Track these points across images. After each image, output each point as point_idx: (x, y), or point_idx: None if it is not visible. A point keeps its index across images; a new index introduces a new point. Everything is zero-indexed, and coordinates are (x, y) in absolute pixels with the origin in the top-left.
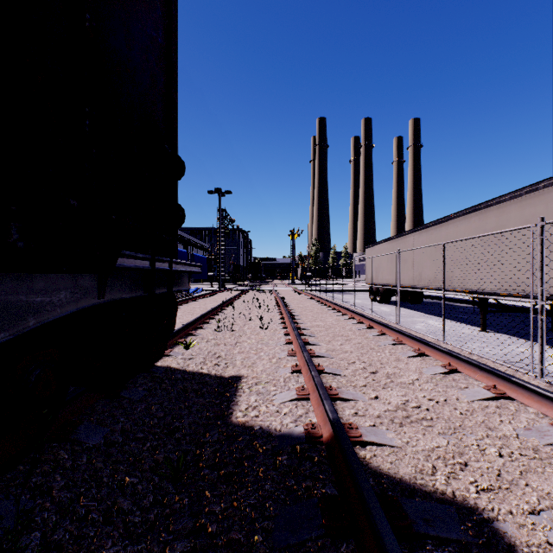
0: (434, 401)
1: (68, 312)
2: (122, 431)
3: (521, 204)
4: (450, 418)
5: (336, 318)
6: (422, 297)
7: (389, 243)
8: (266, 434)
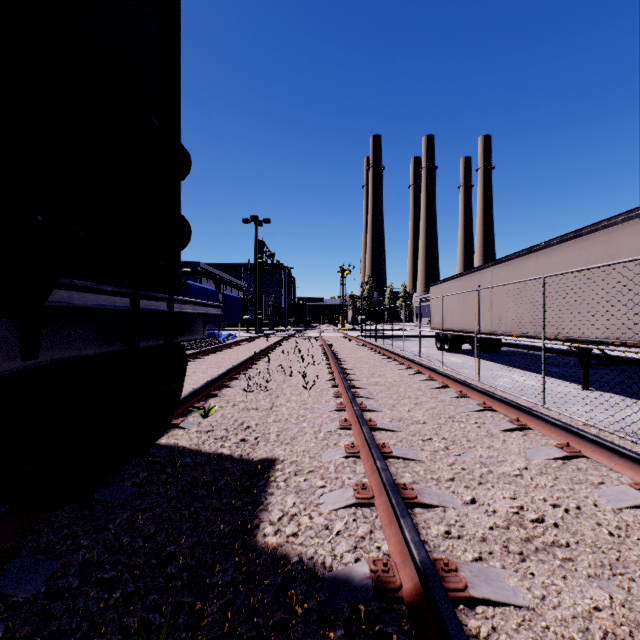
0: (561, 509)
1: None
2: (80, 567)
3: (638, 227)
4: (597, 543)
5: (399, 372)
6: (500, 345)
7: (460, 279)
8: (309, 573)
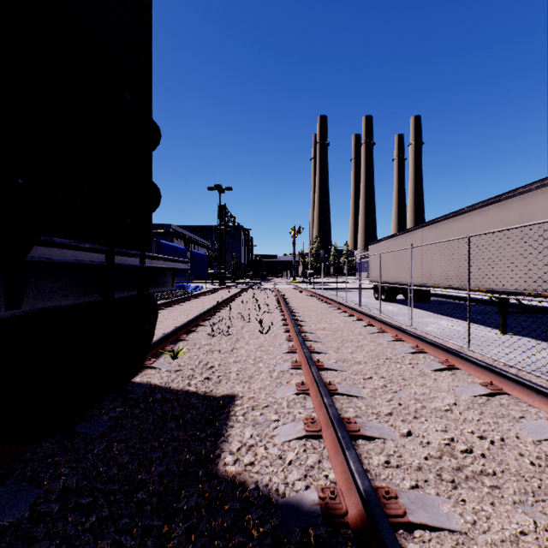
0: (487, 440)
1: None
2: (60, 494)
3: None
4: (520, 472)
5: (342, 319)
6: (430, 296)
7: (395, 239)
8: (264, 499)
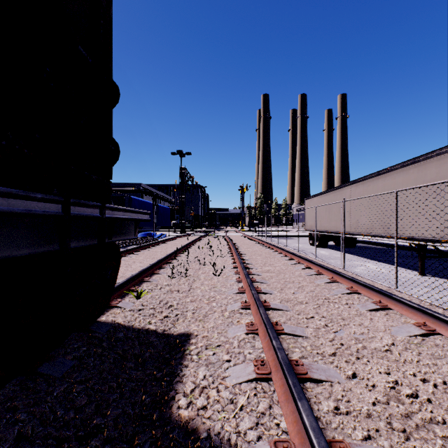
0: (431, 384)
1: None
2: (12, 443)
3: None
4: None
5: (284, 262)
6: (356, 242)
7: (327, 195)
8: None
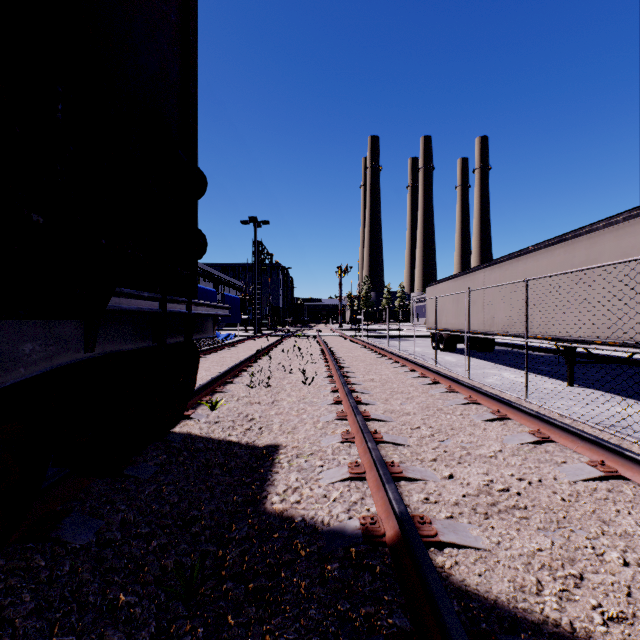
0: (525, 481)
1: (38, 372)
2: (121, 525)
3: (618, 233)
4: (550, 506)
5: (393, 370)
6: (494, 345)
7: (454, 280)
8: (310, 528)
